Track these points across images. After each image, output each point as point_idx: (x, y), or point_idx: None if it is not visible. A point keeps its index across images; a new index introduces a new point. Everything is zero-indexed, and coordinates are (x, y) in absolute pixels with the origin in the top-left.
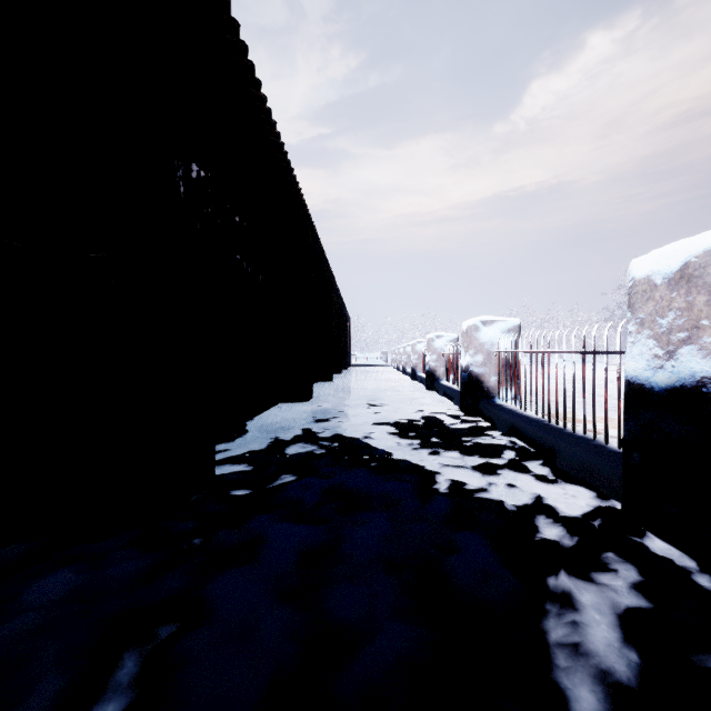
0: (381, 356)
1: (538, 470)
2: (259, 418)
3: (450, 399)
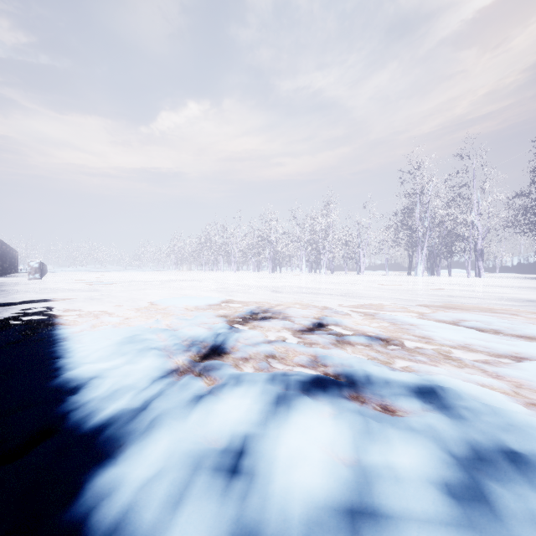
0: None
1: None
2: None
3: None
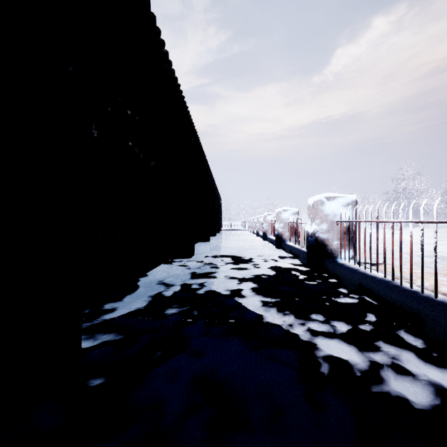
0: (241, 223)
1: (411, 340)
2: (150, 273)
3: (296, 256)
